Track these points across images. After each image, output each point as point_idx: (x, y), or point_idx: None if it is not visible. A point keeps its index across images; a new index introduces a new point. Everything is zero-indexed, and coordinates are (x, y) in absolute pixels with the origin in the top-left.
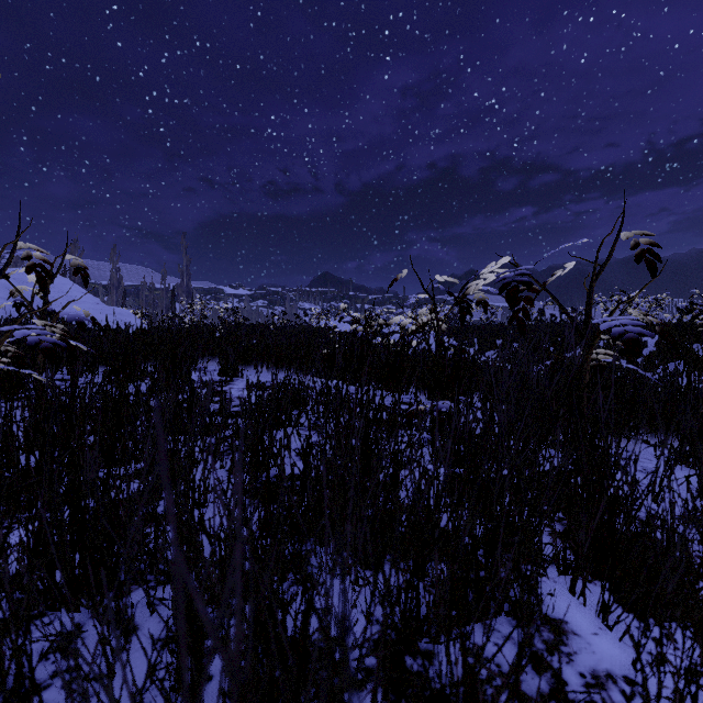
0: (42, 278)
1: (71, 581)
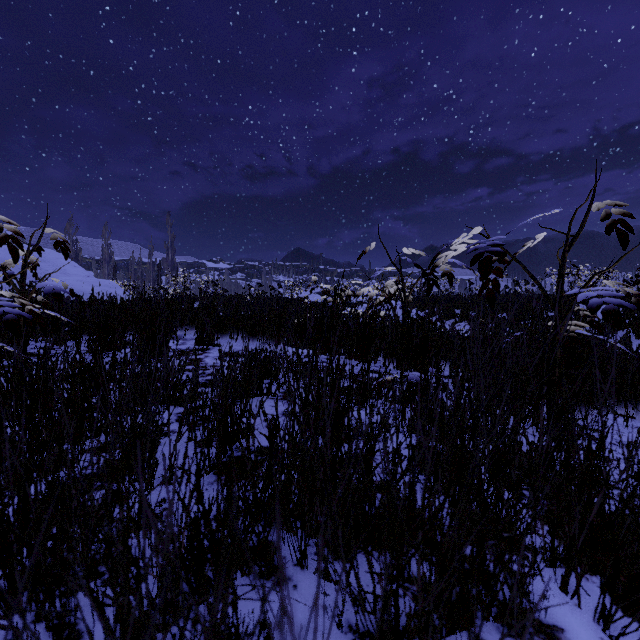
0: (14, 250)
1: (11, 581)
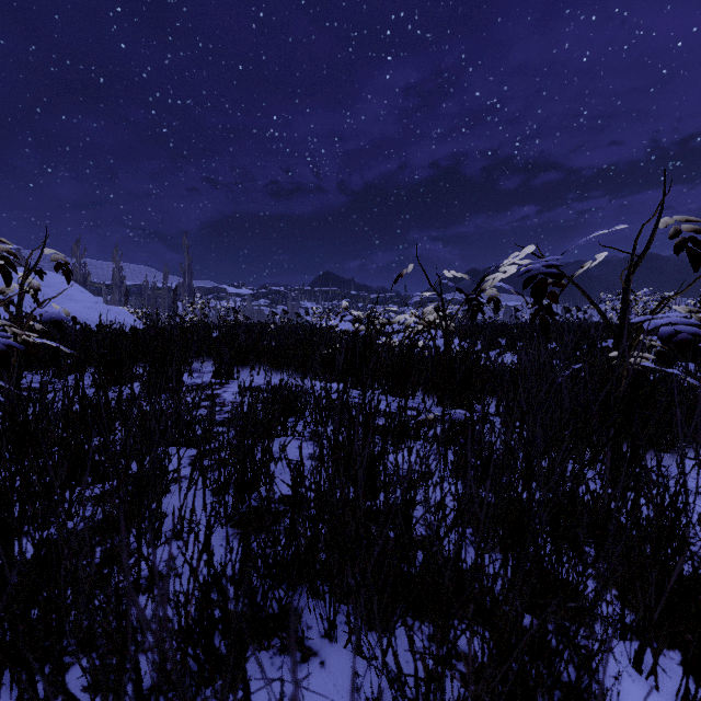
0: (6, 272)
1: None
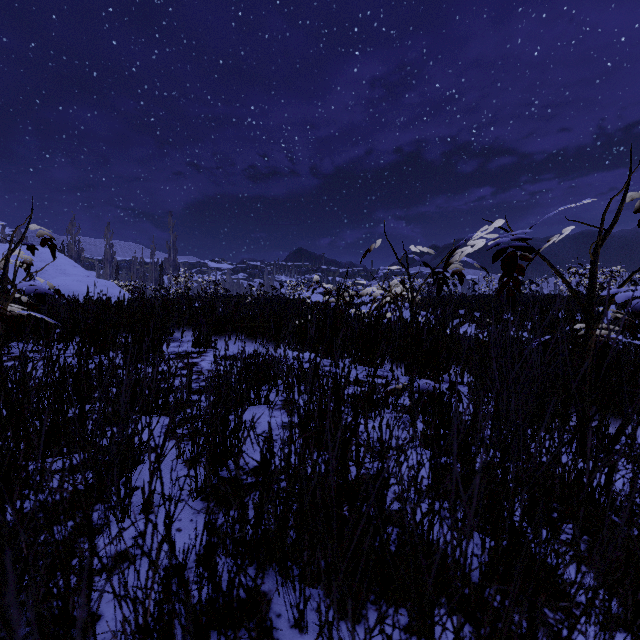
0: None
1: None
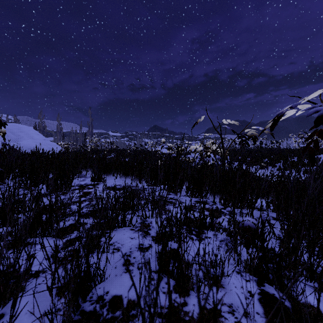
0: None
1: None
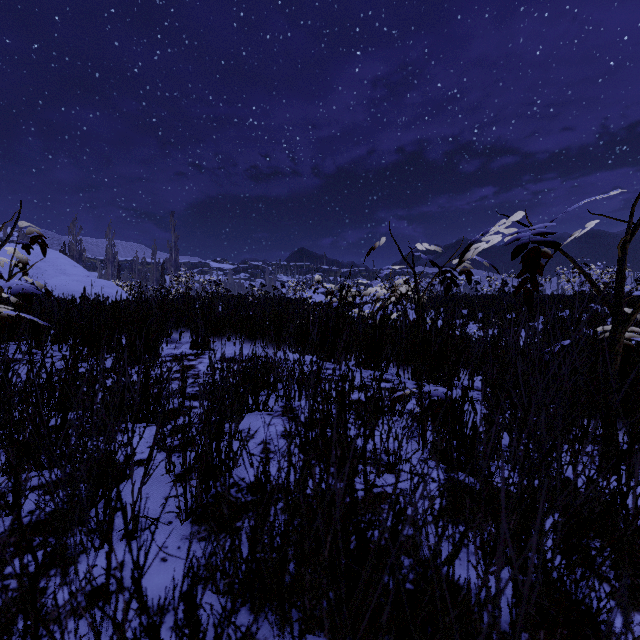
0: None
1: None
